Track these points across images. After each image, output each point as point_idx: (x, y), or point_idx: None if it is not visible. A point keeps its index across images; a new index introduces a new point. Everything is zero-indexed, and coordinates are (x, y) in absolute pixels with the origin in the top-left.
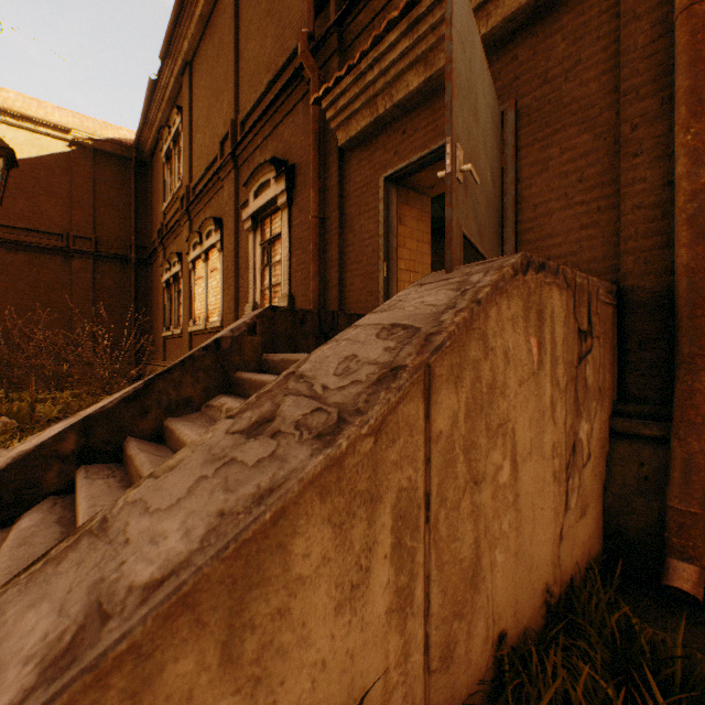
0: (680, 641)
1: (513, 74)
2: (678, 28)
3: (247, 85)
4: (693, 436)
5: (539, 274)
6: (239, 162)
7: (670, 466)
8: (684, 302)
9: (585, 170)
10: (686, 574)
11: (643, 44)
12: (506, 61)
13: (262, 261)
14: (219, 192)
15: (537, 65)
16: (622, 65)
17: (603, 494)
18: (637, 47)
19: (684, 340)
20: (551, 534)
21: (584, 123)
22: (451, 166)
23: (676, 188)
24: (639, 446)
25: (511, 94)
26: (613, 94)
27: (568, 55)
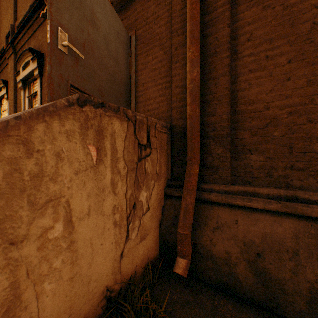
0: (164, 307)
1: (135, 18)
2: (187, 1)
3: (21, 6)
4: (189, 196)
5: (99, 109)
6: (17, 49)
7: (180, 211)
8: (189, 132)
9: (161, 68)
10: (182, 264)
11: (179, 10)
12: (132, 11)
13: (30, 107)
14: (7, 66)
15: (144, 15)
16: (172, 18)
17: (160, 226)
18: (177, 11)
19: (189, 150)
20: (112, 257)
21: (161, 46)
22: (50, 39)
23: (187, 78)
24: (175, 201)
25: (134, 27)
26: (171, 33)
27: (155, 12)
